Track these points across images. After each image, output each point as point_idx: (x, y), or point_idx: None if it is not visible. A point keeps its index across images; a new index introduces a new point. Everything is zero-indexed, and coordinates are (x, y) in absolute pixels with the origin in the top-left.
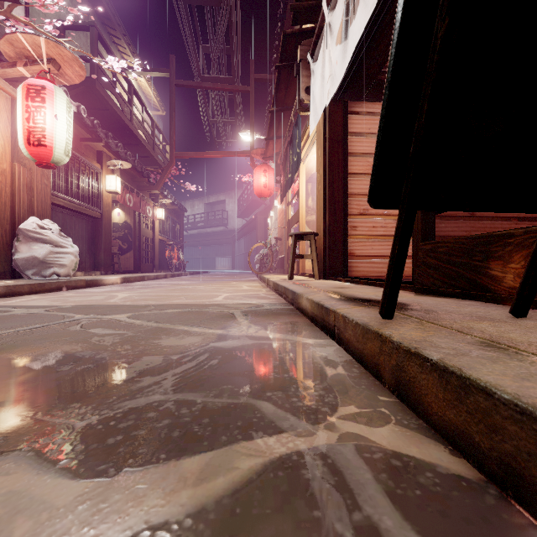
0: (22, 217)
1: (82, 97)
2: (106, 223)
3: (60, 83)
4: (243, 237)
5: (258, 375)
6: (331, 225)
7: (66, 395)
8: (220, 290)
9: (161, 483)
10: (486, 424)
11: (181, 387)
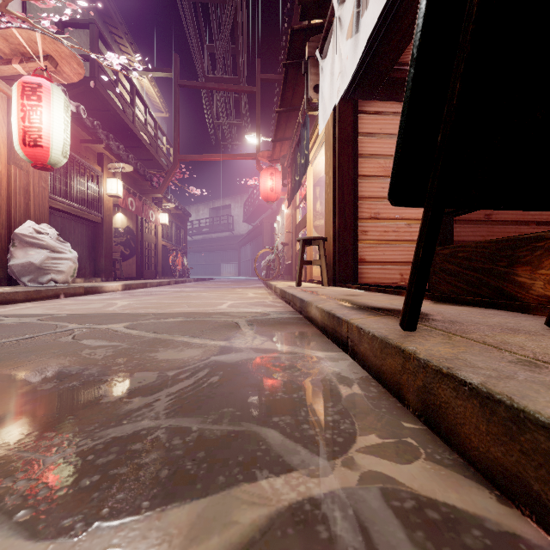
0: (18, 221)
1: (82, 98)
2: (107, 228)
3: (58, 81)
4: (249, 243)
5: (263, 395)
6: (340, 229)
7: (42, 421)
8: (224, 298)
9: (139, 546)
10: (549, 470)
11: (175, 410)
